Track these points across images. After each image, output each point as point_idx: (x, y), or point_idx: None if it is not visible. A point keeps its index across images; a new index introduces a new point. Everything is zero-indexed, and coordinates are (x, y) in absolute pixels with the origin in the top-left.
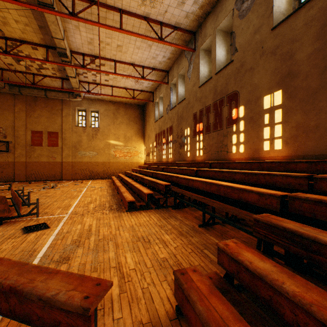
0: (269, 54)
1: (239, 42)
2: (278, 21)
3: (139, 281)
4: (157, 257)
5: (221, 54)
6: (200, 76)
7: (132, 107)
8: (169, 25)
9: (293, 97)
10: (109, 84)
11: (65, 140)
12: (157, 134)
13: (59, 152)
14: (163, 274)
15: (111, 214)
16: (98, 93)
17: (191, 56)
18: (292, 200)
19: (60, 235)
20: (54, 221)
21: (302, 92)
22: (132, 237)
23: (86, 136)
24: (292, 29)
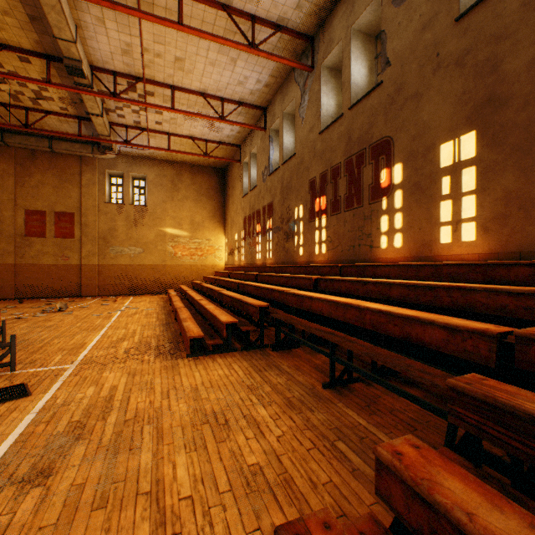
0: (450, 67)
1: (393, 49)
2: (468, 6)
3: (198, 533)
4: (242, 464)
5: (359, 73)
6: (321, 114)
7: (203, 171)
8: (267, 21)
9: (499, 144)
10: (163, 129)
11: (86, 227)
12: (247, 217)
13: (76, 247)
14: (252, 511)
15: (158, 363)
16: (144, 146)
17: (306, 79)
18: (522, 344)
19: (47, 411)
20: (43, 379)
21: (516, 133)
22: (192, 415)
23: (123, 220)
24: (496, 16)
